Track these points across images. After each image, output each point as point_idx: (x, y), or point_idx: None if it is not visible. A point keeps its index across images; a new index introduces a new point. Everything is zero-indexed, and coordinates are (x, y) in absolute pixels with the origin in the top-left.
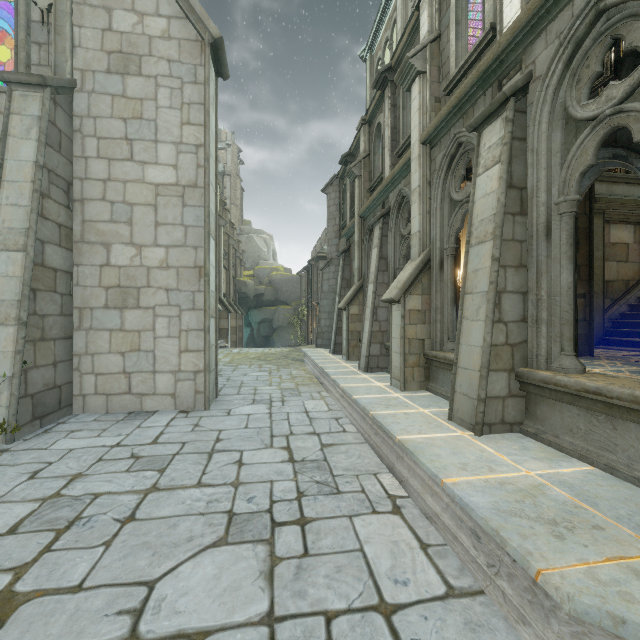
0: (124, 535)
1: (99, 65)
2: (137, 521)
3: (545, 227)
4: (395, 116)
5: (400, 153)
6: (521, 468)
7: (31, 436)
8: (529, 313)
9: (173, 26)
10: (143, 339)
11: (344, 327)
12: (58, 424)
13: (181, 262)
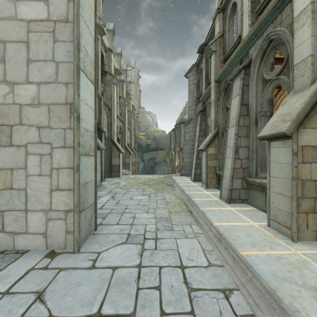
0: None
1: None
2: None
3: None
4: None
5: (262, 7)
6: None
7: None
8: None
9: None
10: (15, 177)
11: (203, 163)
12: None
13: (52, 99)
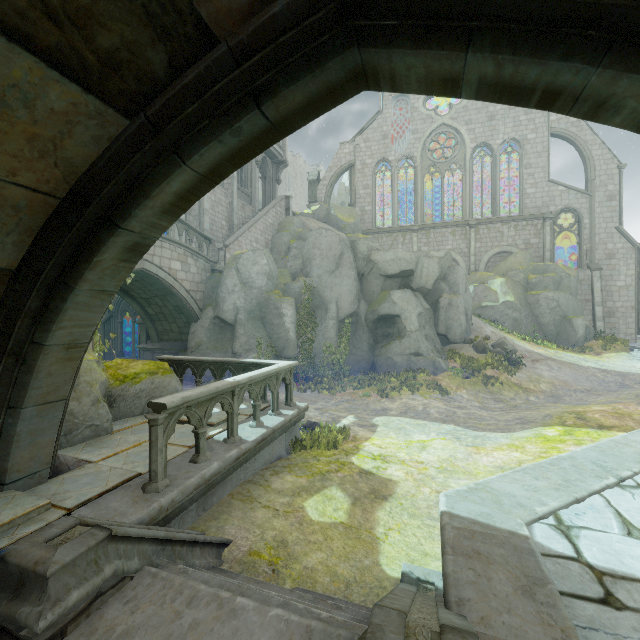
0: None
1: (603, 258)
2: None
3: None
4: None
5: None
6: None
7: None
8: None
9: (624, 245)
10: (615, 325)
11: None
12: None
13: (626, 305)
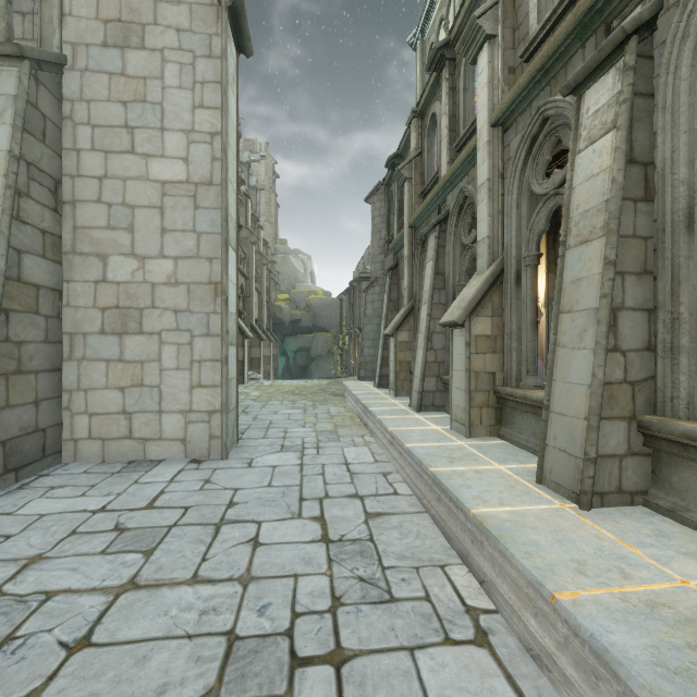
0: (64, 677)
1: (94, 37)
2: (91, 648)
3: (686, 215)
4: (454, 101)
5: (461, 145)
6: (670, 573)
7: (0, 494)
8: (659, 338)
9: None
10: (147, 372)
11: (391, 357)
12: (39, 477)
13: (193, 277)
